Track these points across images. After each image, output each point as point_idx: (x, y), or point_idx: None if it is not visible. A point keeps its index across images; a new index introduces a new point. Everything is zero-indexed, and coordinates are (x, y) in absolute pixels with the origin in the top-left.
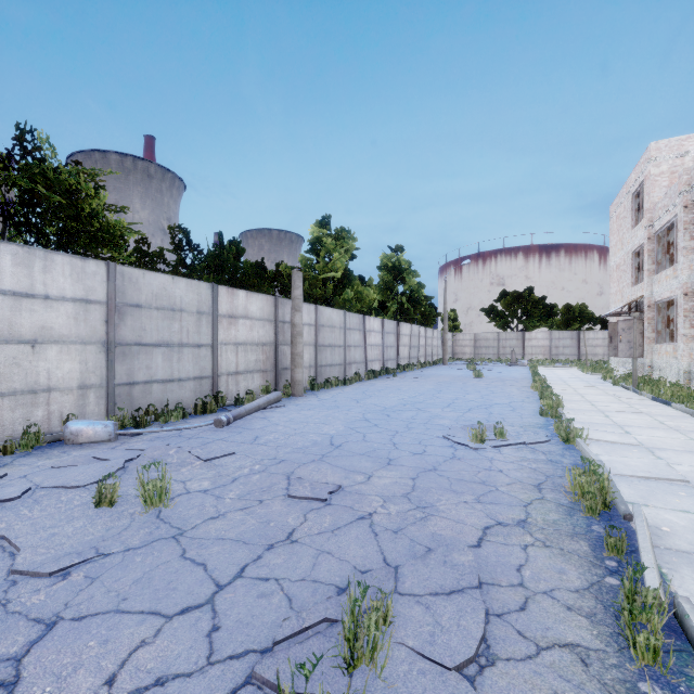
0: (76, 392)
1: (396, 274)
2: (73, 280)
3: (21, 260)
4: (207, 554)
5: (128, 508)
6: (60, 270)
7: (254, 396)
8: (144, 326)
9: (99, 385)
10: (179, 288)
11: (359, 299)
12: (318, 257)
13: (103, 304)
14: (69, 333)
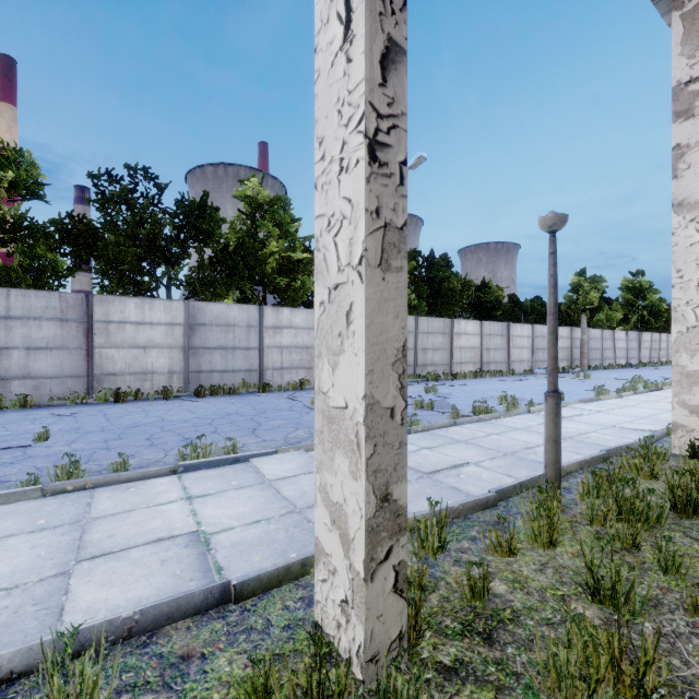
0: (527, 362)
1: (636, 293)
2: (527, 331)
3: (520, 328)
4: (608, 381)
5: (581, 378)
6: (525, 329)
7: (569, 369)
8: (538, 343)
9: (530, 361)
10: (544, 329)
11: (608, 320)
12: (577, 295)
13: (531, 337)
14: (526, 346)
